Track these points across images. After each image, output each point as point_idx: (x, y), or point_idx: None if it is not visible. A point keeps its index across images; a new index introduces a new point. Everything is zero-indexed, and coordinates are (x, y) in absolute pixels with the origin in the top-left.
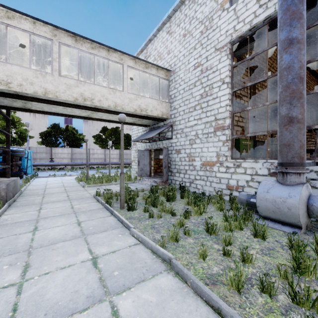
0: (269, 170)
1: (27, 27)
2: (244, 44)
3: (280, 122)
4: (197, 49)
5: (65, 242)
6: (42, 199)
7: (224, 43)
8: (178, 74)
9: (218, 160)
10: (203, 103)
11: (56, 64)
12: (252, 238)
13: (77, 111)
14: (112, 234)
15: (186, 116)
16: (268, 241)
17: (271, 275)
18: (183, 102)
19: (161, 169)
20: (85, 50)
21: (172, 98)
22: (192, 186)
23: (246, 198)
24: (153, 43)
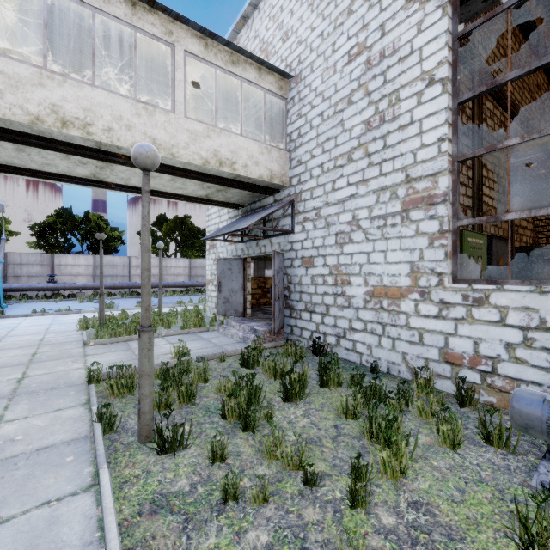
0: None
1: None
2: None
3: None
4: (356, 13)
5: None
6: None
7: None
8: (308, 81)
9: (416, 284)
10: (374, 142)
11: None
12: None
13: (60, 161)
14: None
15: (326, 177)
16: None
17: None
18: (320, 146)
19: (268, 297)
20: None
21: (293, 140)
22: (343, 344)
23: (545, 413)
24: (250, 25)
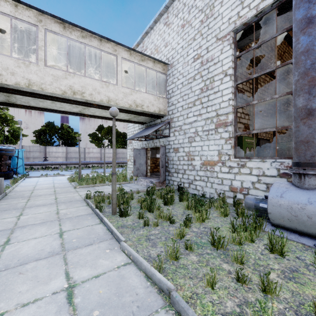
0: (278, 171)
1: (7, 10)
2: (248, 33)
3: (296, 116)
4: (197, 40)
5: (39, 261)
6: (26, 203)
7: (226, 32)
8: (176, 67)
9: (220, 159)
10: (204, 98)
11: (41, 53)
12: (267, 254)
13: (67, 106)
14: (98, 249)
15: (184, 112)
16: (287, 258)
17: (305, 314)
18: (182, 97)
19: (158, 168)
20: (74, 39)
21: (169, 93)
22: (191, 187)
23: (254, 202)
24: (149, 36)
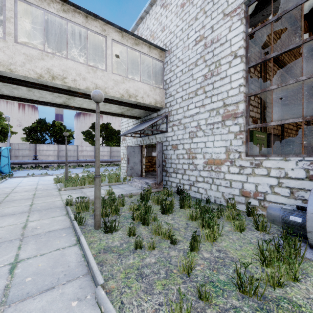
0: (308, 172)
1: None
2: (262, 7)
3: None
4: (199, 19)
5: None
6: None
7: (236, 5)
8: (175, 53)
9: (228, 157)
10: (208, 86)
11: (10, 26)
12: None
13: (48, 96)
14: (60, 300)
15: (184, 103)
16: None
17: None
18: (181, 87)
19: (154, 167)
20: (53, 12)
21: (167, 83)
22: (192, 189)
23: (281, 213)
24: (145, 22)
